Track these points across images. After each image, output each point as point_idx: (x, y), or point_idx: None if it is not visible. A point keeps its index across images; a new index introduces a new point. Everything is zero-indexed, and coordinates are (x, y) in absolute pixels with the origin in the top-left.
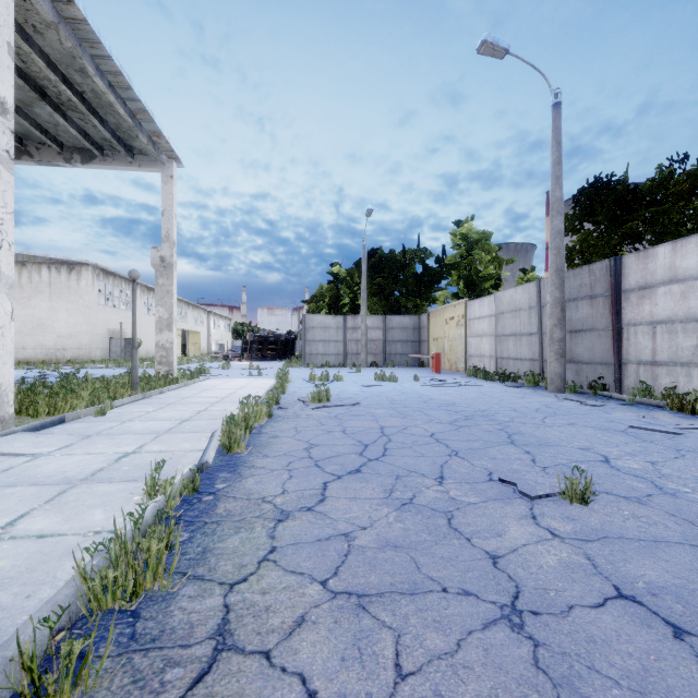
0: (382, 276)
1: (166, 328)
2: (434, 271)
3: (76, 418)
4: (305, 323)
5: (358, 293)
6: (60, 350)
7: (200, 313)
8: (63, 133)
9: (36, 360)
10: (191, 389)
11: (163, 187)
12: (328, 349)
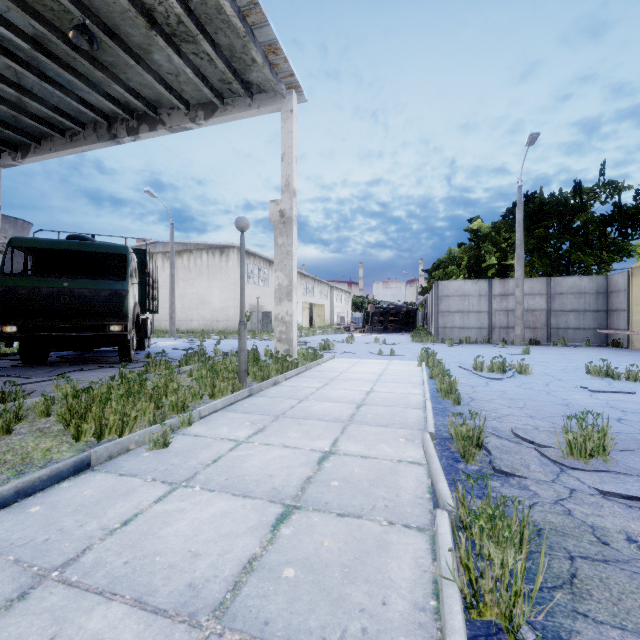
0: (541, 226)
1: (285, 298)
2: (634, 209)
3: (119, 452)
4: (438, 291)
5: (508, 251)
6: (215, 322)
7: (324, 288)
8: (186, 86)
9: (199, 330)
10: (312, 378)
11: (282, 125)
12: (467, 321)
